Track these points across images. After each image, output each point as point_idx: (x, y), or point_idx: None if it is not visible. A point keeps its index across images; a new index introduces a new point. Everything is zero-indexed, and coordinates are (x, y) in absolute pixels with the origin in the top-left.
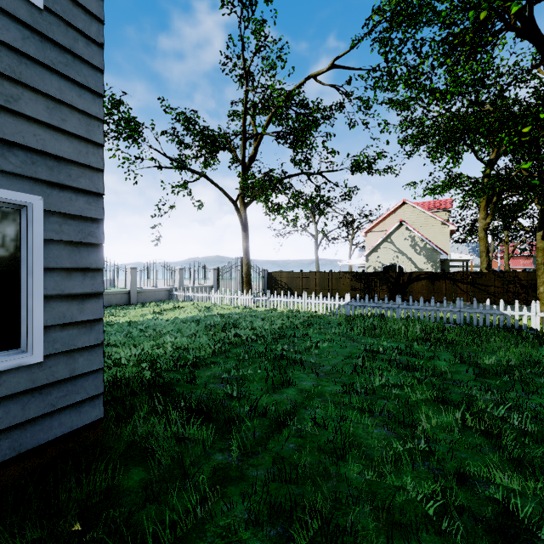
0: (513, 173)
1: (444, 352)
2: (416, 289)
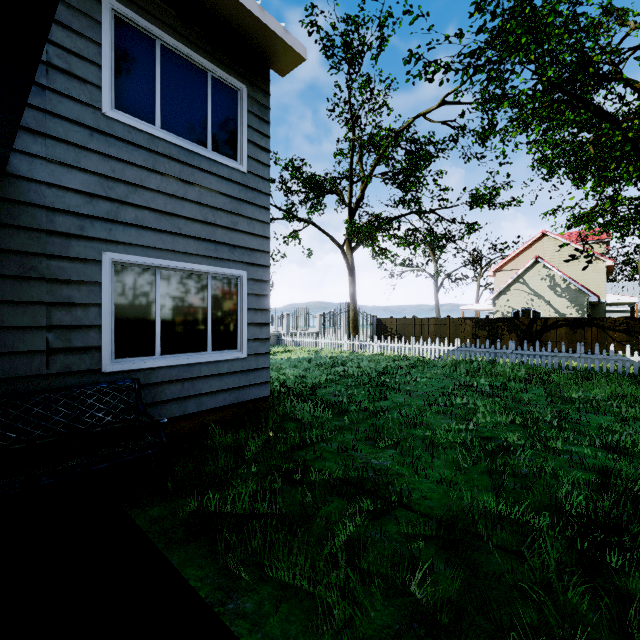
0: None
1: (539, 389)
2: (552, 338)
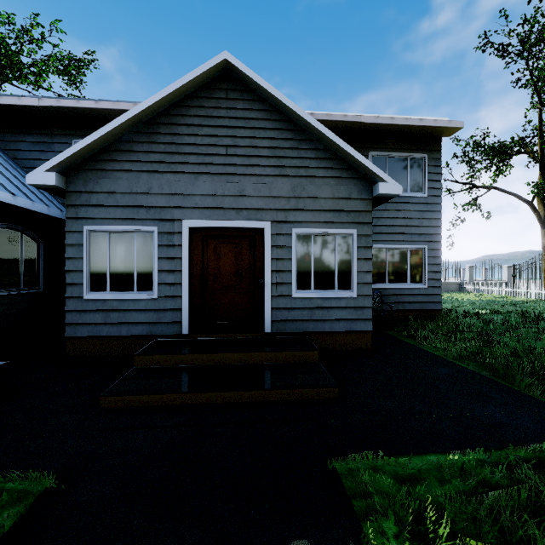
0: None
1: None
2: None
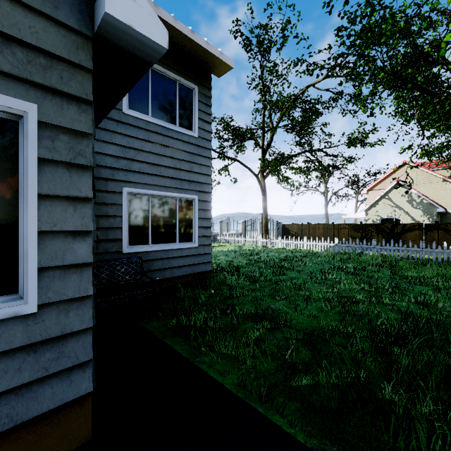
0: None
1: (388, 270)
2: (409, 238)
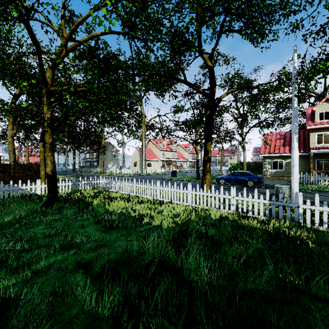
0: (30, 107)
1: None
2: None
